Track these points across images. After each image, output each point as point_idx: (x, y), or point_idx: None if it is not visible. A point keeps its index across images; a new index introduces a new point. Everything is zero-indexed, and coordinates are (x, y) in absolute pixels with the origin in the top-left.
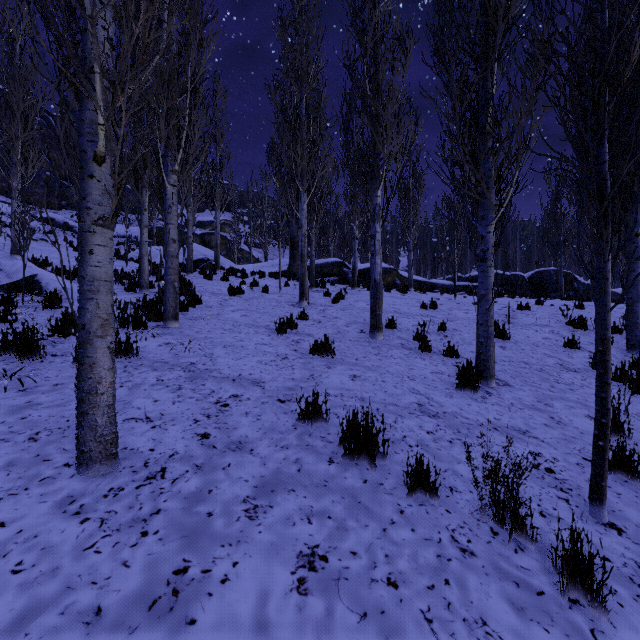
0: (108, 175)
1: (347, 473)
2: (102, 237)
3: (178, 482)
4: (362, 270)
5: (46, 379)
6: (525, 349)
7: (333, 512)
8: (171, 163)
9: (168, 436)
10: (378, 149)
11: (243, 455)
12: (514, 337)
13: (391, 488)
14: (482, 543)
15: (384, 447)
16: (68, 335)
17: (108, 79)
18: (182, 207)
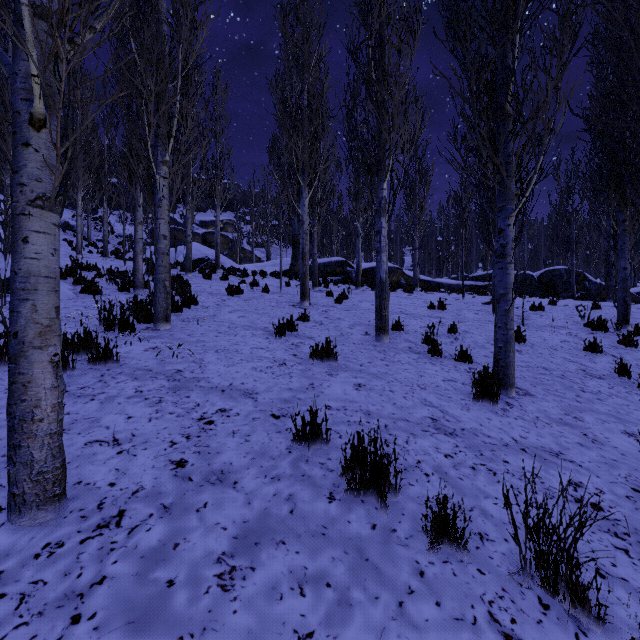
0: (50, 144)
1: (351, 515)
2: (41, 222)
3: (136, 532)
4: (366, 269)
5: (6, 391)
6: (543, 353)
7: (333, 576)
8: (161, 153)
9: (135, 465)
10: (384, 138)
11: (224, 490)
12: (530, 340)
13: (406, 536)
14: (531, 624)
15: (396, 480)
16: None
17: (51, 24)
18: (174, 201)
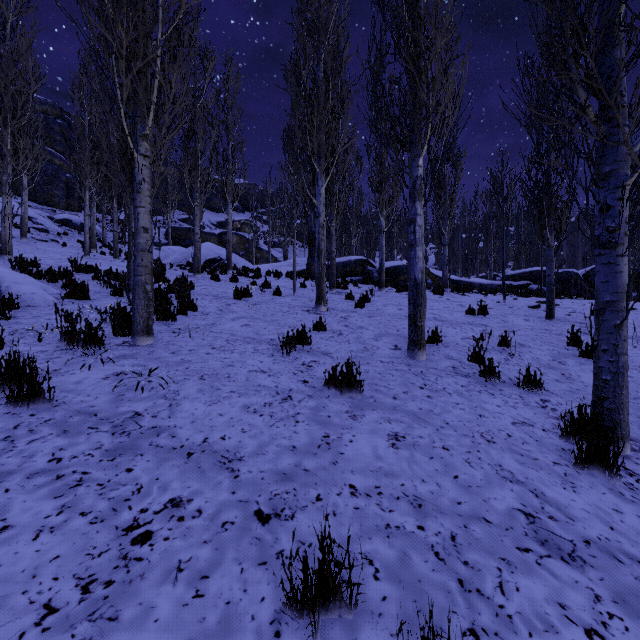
0: None
1: None
2: None
3: None
4: (388, 268)
5: None
6: (632, 376)
7: None
8: (141, 126)
9: None
10: (419, 102)
11: None
12: None
13: None
14: None
15: None
16: None
17: None
18: (157, 185)
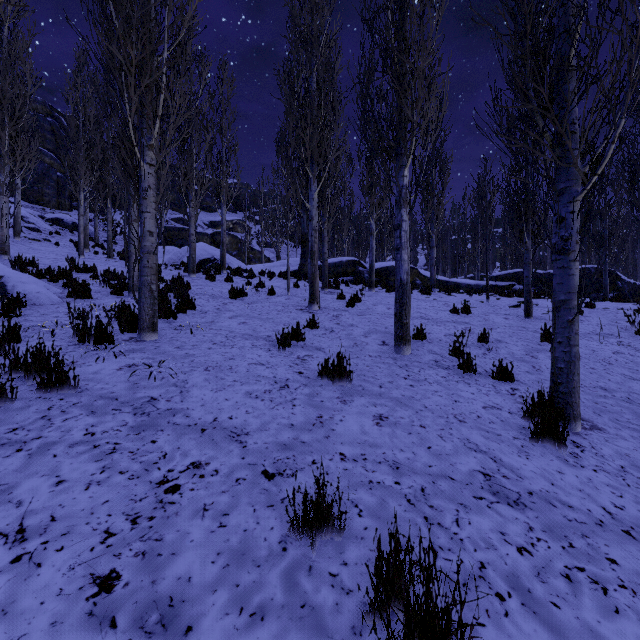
0: None
1: None
2: None
3: None
4: (379, 269)
5: None
6: (595, 368)
7: None
8: (147, 136)
9: (31, 588)
10: (405, 117)
11: None
12: None
13: None
14: None
15: (462, 637)
16: (0, 355)
17: None
18: (161, 191)
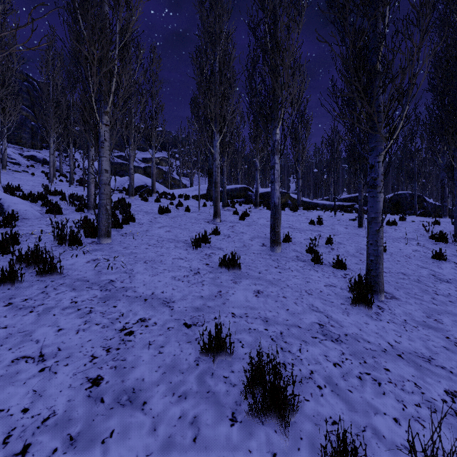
0: None
1: (252, 441)
2: None
3: None
4: (262, 193)
5: None
6: (400, 260)
7: None
8: (104, 106)
9: (53, 384)
10: (277, 95)
11: (132, 413)
12: (389, 249)
13: None
14: None
15: (294, 402)
16: (7, 253)
17: None
18: (113, 143)
